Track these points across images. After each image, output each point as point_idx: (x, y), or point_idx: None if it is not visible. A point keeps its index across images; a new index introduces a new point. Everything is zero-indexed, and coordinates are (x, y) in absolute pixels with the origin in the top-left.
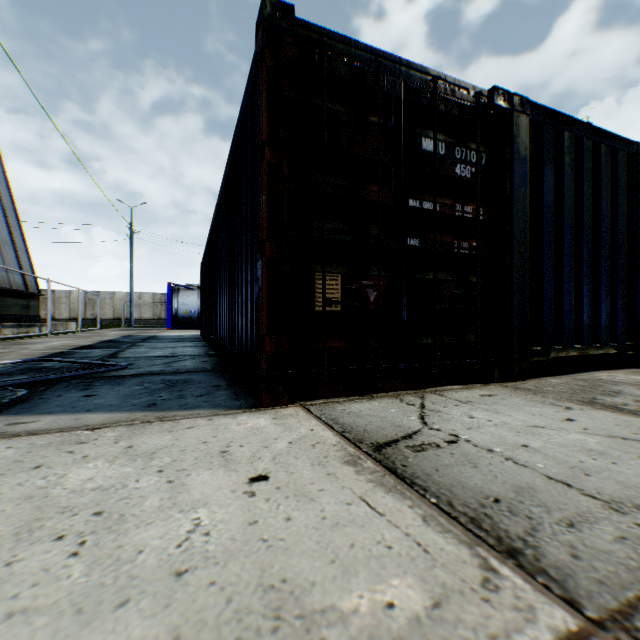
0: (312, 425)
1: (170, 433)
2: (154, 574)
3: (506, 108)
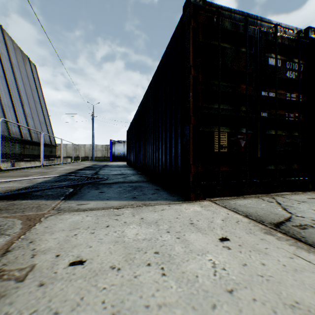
0: (225, 211)
1: (155, 212)
2: (216, 290)
3: (314, 38)
